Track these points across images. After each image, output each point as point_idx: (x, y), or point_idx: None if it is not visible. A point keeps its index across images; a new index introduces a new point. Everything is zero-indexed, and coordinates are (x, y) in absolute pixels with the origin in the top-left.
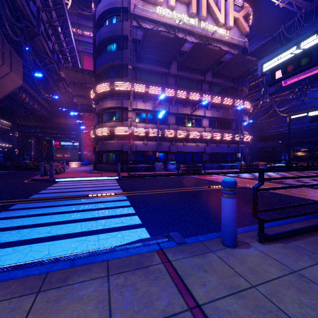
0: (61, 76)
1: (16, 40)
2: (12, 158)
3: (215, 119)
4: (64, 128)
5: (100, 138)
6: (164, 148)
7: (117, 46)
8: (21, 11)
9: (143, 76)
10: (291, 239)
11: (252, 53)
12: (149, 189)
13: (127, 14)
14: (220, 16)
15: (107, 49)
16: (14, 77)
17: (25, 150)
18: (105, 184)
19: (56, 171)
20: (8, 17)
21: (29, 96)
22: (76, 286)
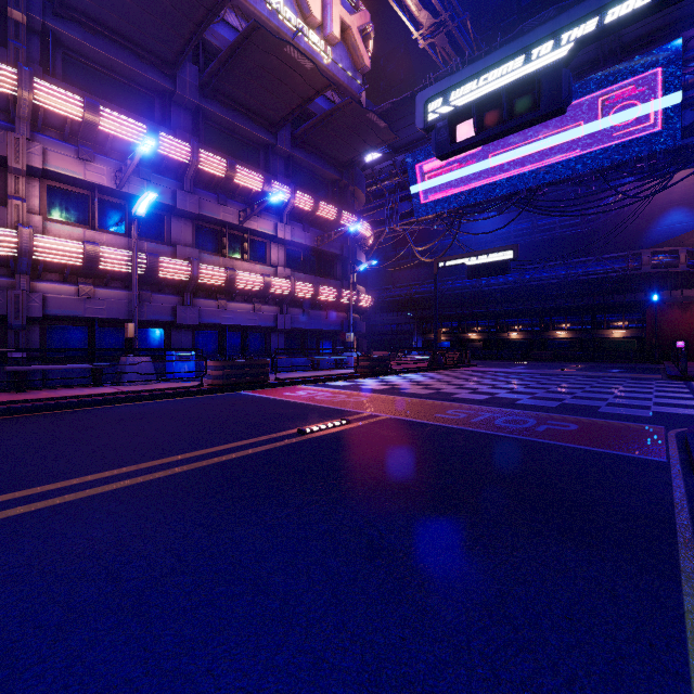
0: None
1: None
2: None
3: (301, 250)
4: None
5: None
6: (158, 313)
7: None
8: None
9: (80, 74)
10: None
11: None
12: (46, 477)
13: None
14: (313, 0)
15: None
16: None
17: None
18: None
19: None
20: None
21: None
22: None
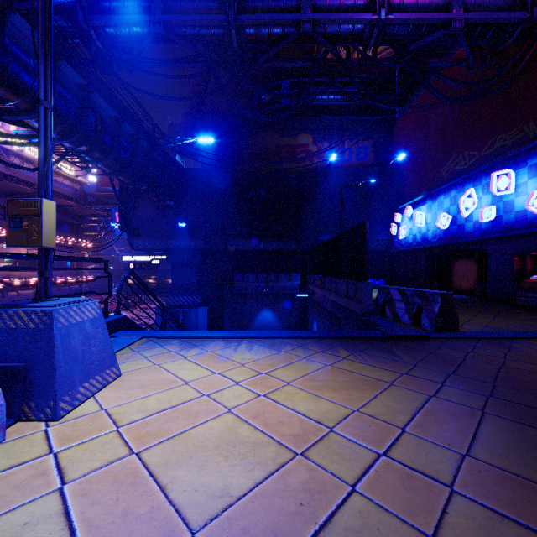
0: None
1: None
2: None
3: None
4: None
5: None
6: None
7: None
8: None
9: None
10: None
11: (95, 194)
12: None
13: None
14: None
15: None
16: None
17: None
18: None
19: None
20: None
21: None
22: None
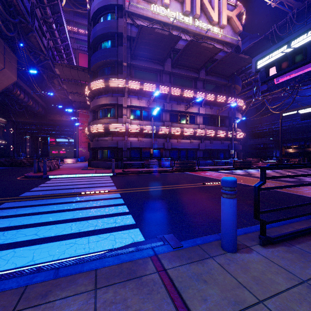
0: (56, 73)
1: (10, 37)
2: (7, 154)
3: (209, 116)
4: (60, 125)
5: (94, 135)
6: (159, 145)
7: (111, 43)
8: (14, 7)
9: (138, 73)
10: (294, 241)
11: (245, 52)
12: (144, 186)
13: (122, 11)
14: (214, 15)
15: (101, 46)
16: (8, 73)
17: (20, 146)
18: (99, 180)
19: (50, 168)
20: (1, 13)
21: (24, 93)
22: (57, 304)
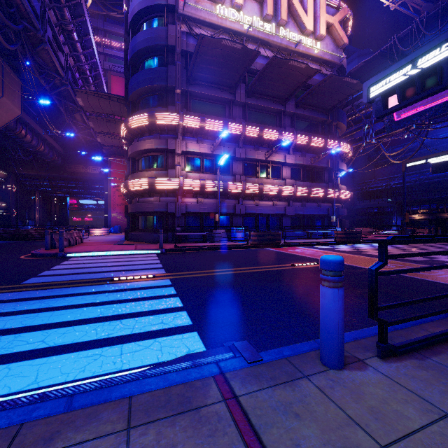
0: (79, 105)
1: (11, 52)
2: (7, 222)
3: (300, 167)
4: (84, 180)
5: (134, 194)
6: (227, 209)
7: (158, 61)
8: (16, 7)
9: (197, 105)
10: (429, 351)
11: (351, 75)
12: (205, 269)
13: (174, 14)
14: (307, 21)
15: (144, 65)
16: (8, 104)
17: (26, 211)
18: (140, 260)
19: (69, 242)
20: None
21: (31, 133)
22: None
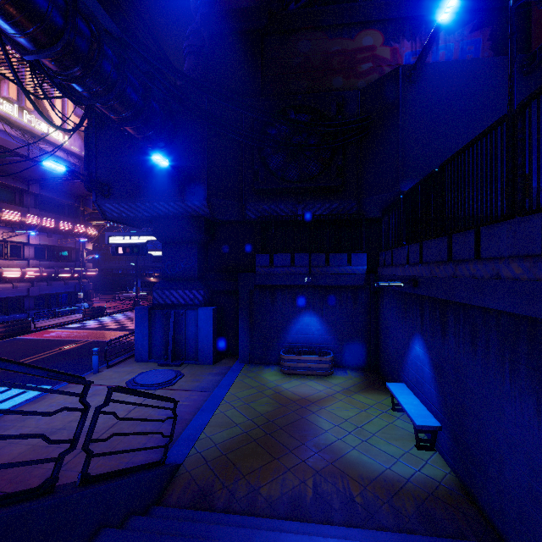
0: None
1: None
2: None
3: (45, 246)
4: None
5: None
6: None
7: None
8: None
9: None
10: (119, 364)
11: None
12: None
13: None
14: (56, 116)
15: None
16: None
17: None
18: None
19: None
20: None
21: None
22: (52, 396)
